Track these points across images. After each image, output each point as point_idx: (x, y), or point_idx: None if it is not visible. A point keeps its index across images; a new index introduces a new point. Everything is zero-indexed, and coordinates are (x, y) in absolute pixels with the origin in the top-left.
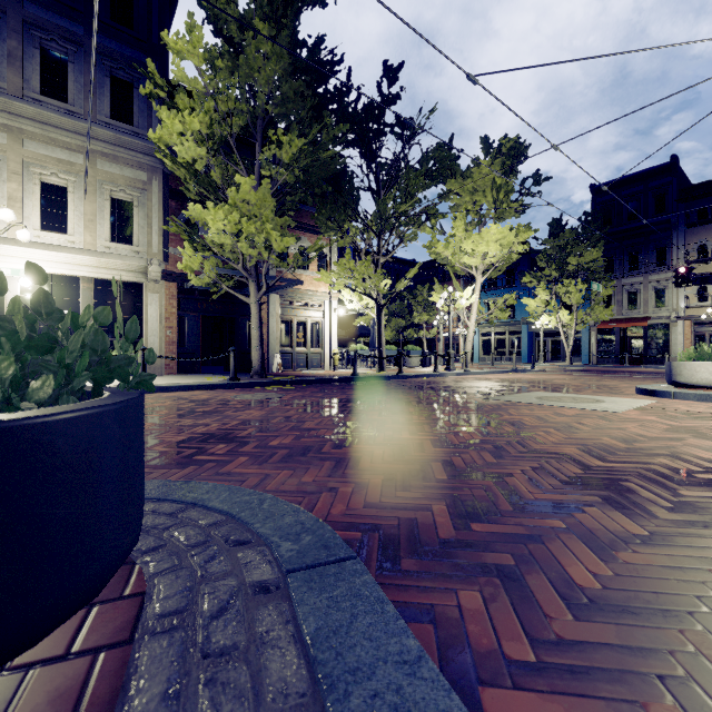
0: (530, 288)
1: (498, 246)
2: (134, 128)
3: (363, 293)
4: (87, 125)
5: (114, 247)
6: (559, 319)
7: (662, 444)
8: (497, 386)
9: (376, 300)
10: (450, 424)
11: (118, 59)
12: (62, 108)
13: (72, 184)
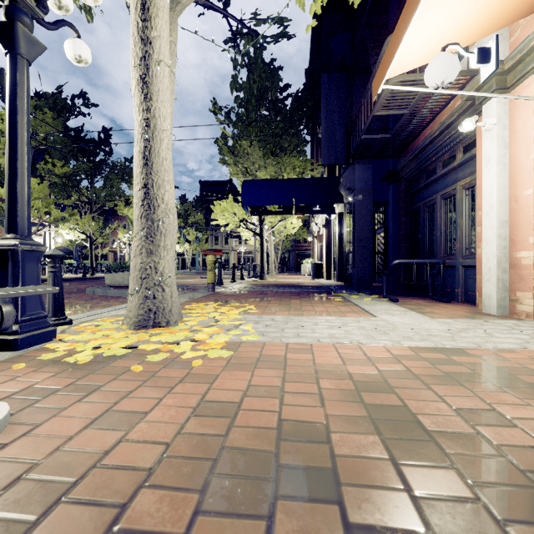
0: None
1: None
2: None
3: (81, 232)
4: None
5: None
6: (185, 248)
7: (192, 283)
8: None
9: (89, 237)
10: None
11: None
12: None
13: None
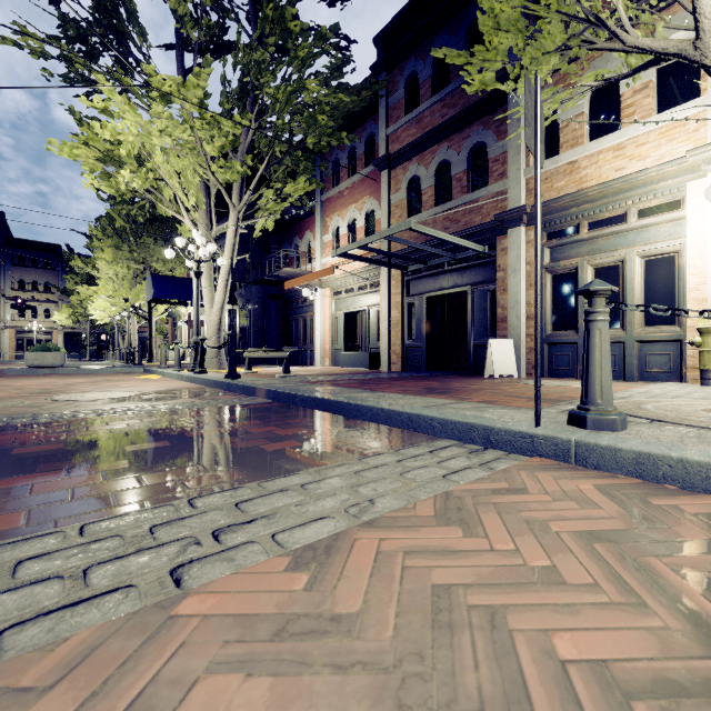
0: None
1: None
2: None
3: None
4: None
5: None
6: None
7: None
8: None
9: None
10: None
11: None
12: None
13: None
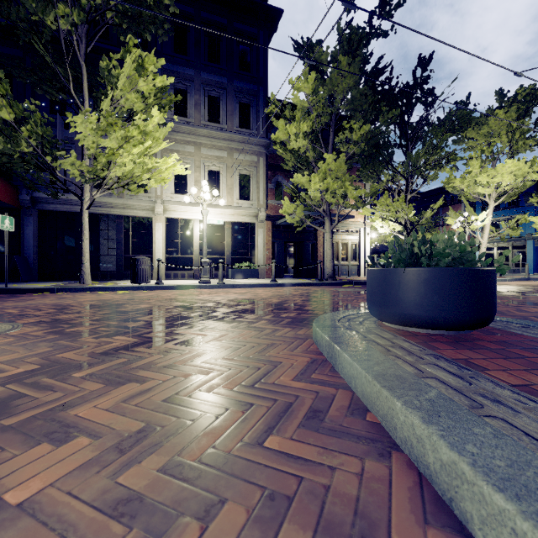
0: (536, 207)
1: (512, 176)
2: (250, 131)
3: (394, 221)
4: (229, 134)
5: (240, 203)
6: None
7: None
8: (523, 288)
9: (404, 226)
10: (514, 305)
11: (243, 92)
12: (217, 127)
13: (222, 169)
